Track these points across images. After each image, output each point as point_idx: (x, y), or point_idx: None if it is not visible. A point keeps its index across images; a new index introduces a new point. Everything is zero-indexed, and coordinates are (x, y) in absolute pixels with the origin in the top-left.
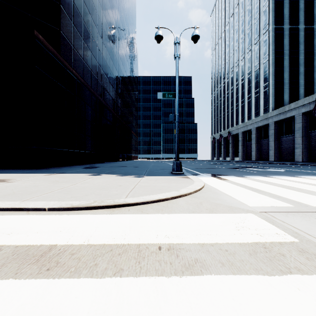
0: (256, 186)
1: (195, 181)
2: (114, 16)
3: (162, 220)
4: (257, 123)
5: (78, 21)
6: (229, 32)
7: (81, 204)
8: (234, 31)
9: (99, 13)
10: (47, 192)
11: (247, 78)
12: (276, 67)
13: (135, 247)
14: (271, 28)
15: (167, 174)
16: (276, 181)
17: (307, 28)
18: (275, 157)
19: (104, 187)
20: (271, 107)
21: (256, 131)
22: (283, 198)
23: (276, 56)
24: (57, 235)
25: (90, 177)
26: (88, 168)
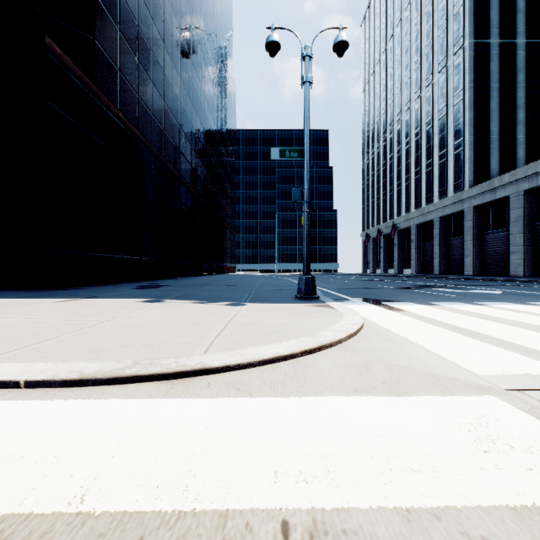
0: (467, 325)
1: (345, 315)
2: (193, 21)
3: (286, 419)
4: (444, 210)
5: (128, 26)
6: (394, 53)
7: (103, 371)
8: (402, 51)
9: (167, 14)
10: (44, 339)
11: (425, 131)
12: (476, 112)
13: (211, 525)
14: (468, 44)
15: (288, 299)
16: (499, 314)
17: (530, 43)
18: (474, 268)
19: (165, 327)
20: (467, 181)
21: (441, 223)
22: (537, 353)
23: (476, 92)
24: (4, 474)
25: (143, 306)
26: (144, 288)
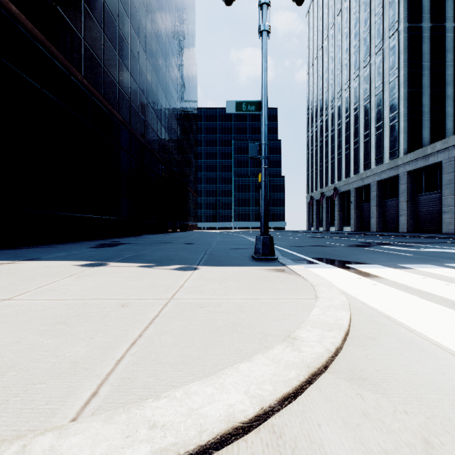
0: None
1: (318, 287)
2: (159, 6)
3: None
4: (380, 175)
5: None
6: (335, 39)
7: None
8: (342, 37)
9: None
10: None
11: (363, 106)
12: (410, 88)
13: None
14: (403, 28)
15: (244, 261)
16: None
17: None
18: (408, 226)
19: (72, 313)
20: (402, 149)
21: (378, 187)
22: None
23: (410, 70)
24: None
25: (77, 272)
26: (101, 247)
